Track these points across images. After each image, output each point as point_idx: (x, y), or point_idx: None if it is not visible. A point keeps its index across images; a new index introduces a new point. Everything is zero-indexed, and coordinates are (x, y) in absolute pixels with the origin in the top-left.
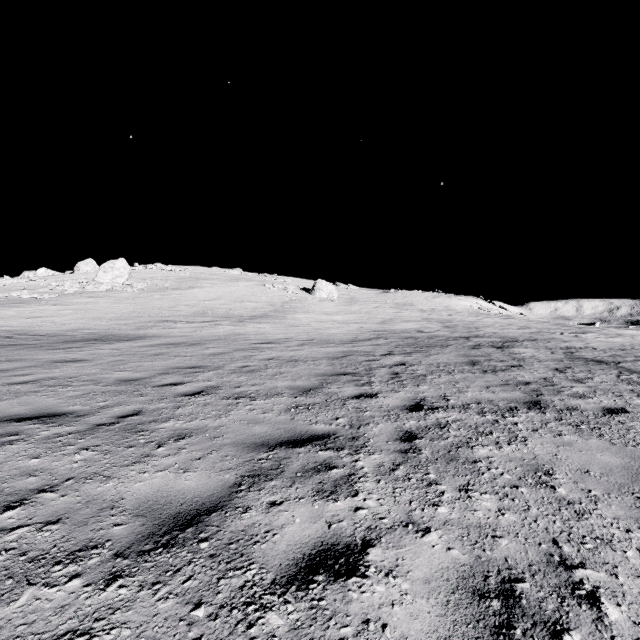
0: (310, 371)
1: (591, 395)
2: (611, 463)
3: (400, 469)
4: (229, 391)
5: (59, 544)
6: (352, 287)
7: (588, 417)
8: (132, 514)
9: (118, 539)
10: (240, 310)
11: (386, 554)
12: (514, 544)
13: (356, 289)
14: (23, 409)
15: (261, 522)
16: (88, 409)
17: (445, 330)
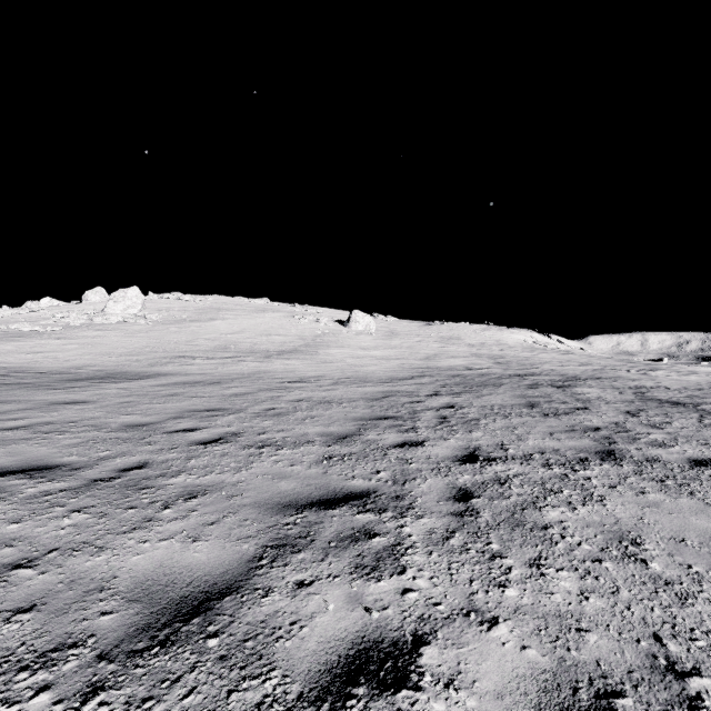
0: (345, 414)
1: (672, 443)
2: (710, 529)
3: (455, 537)
4: (252, 438)
5: (29, 641)
6: (392, 319)
7: (673, 470)
8: (125, 598)
9: (104, 634)
10: (266, 344)
11: (444, 655)
12: (606, 641)
13: (396, 321)
14: (9, 460)
15: (286, 610)
16: (85, 460)
17: (497, 367)
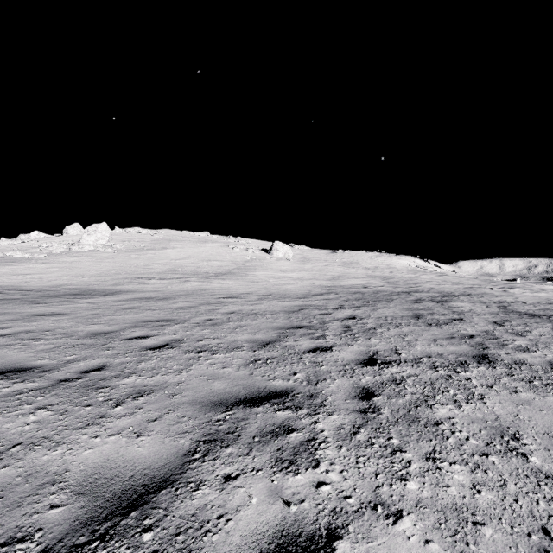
0: (268, 324)
1: (534, 348)
2: None
3: (361, 432)
4: (192, 344)
5: None
6: (305, 248)
7: (538, 372)
8: (73, 492)
9: (51, 527)
10: (207, 268)
11: (356, 550)
12: (500, 535)
13: (308, 249)
14: None
15: (214, 503)
16: (55, 363)
17: (388, 286)
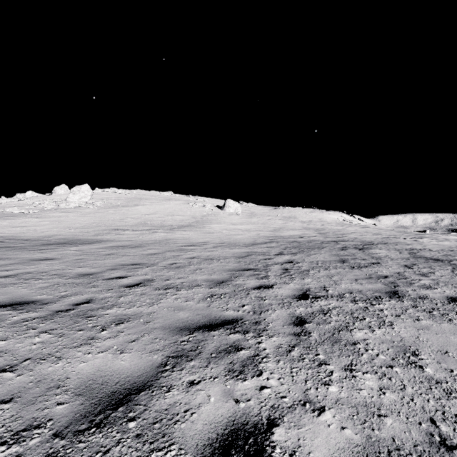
0: (222, 267)
1: (436, 286)
2: None
3: (295, 350)
4: (160, 283)
5: (7, 423)
6: (252, 205)
7: (437, 304)
8: (74, 393)
9: (59, 418)
10: (171, 221)
11: (289, 434)
12: (398, 423)
13: (255, 206)
14: (1, 298)
15: (181, 401)
16: (51, 298)
17: (320, 236)
